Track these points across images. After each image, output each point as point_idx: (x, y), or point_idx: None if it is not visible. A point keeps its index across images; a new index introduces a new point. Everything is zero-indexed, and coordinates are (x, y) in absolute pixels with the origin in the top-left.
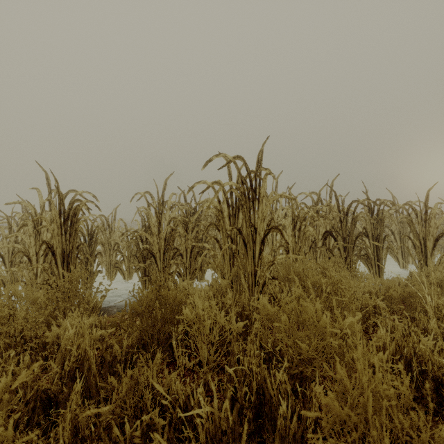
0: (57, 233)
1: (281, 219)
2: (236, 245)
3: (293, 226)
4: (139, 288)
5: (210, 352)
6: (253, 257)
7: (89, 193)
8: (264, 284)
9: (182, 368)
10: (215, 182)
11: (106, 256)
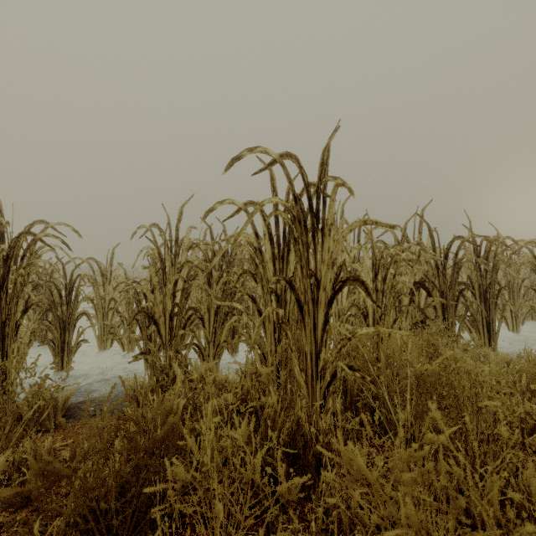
0: None
1: (350, 264)
2: (285, 305)
3: (373, 275)
4: (63, 421)
5: None
6: (314, 329)
7: (68, 226)
8: (334, 376)
9: None
10: (250, 203)
11: (98, 317)
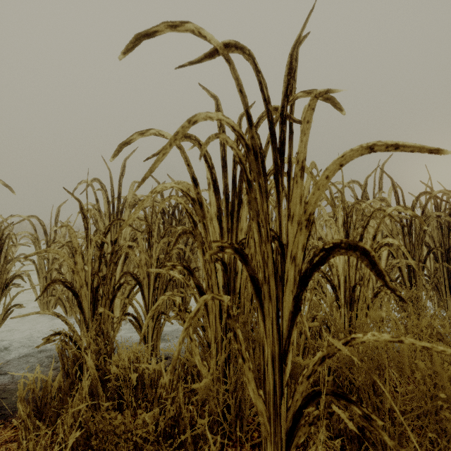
0: None
1: None
2: (235, 277)
3: (344, 235)
4: None
5: None
6: (277, 319)
7: None
8: (310, 398)
9: None
10: (185, 136)
11: (39, 278)
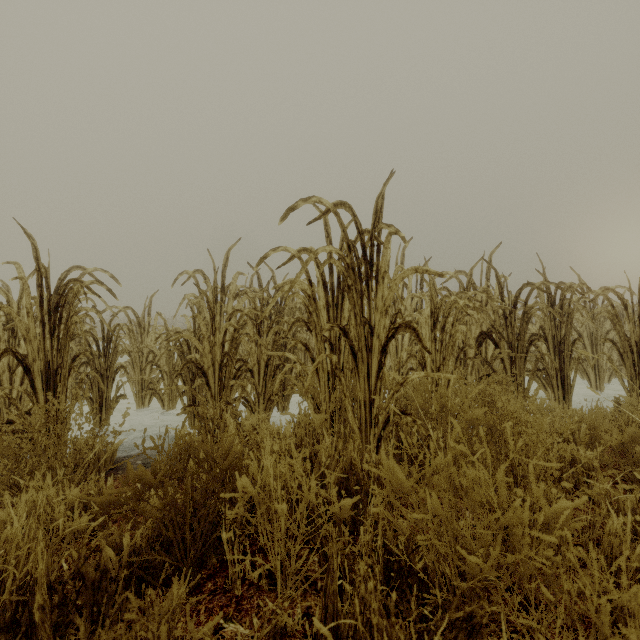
0: (36, 335)
1: (410, 313)
2: (339, 355)
3: (432, 324)
4: (152, 439)
5: (290, 555)
6: (368, 376)
7: (105, 272)
8: (387, 422)
9: (239, 583)
10: (303, 250)
11: (135, 371)
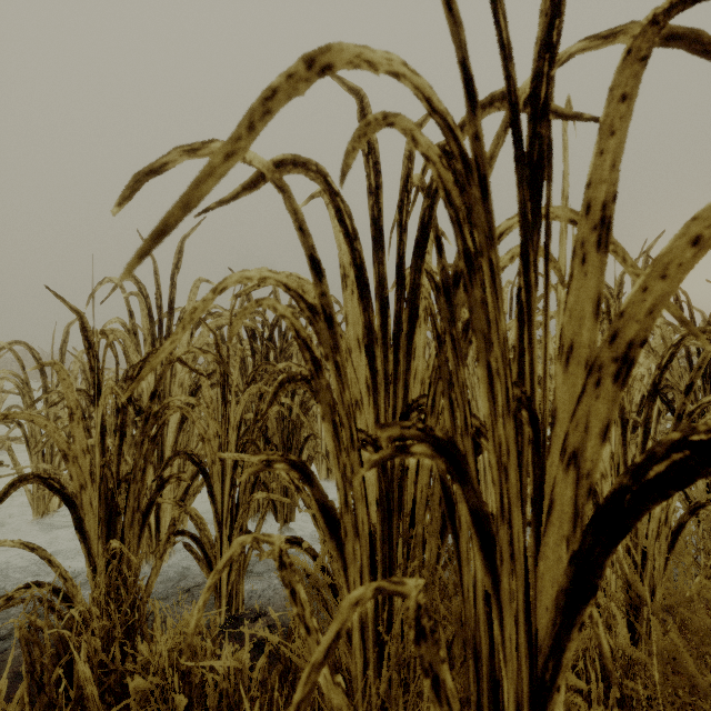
0: None
1: None
2: (403, 479)
3: None
4: None
5: None
6: (526, 606)
7: None
8: None
9: None
10: (293, 162)
11: (31, 453)
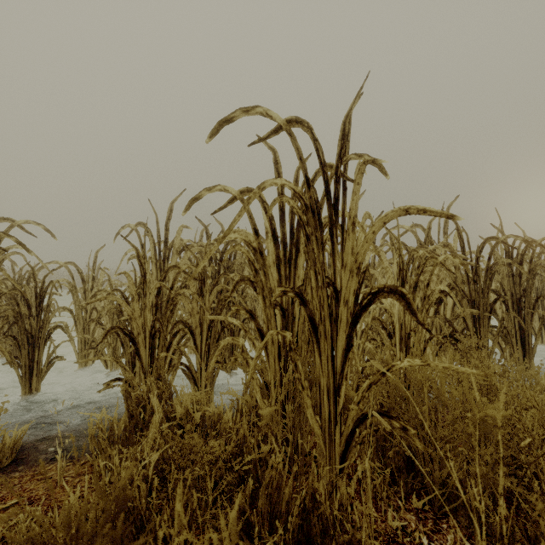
0: None
1: None
2: (293, 322)
3: (400, 282)
4: None
5: None
6: (332, 356)
7: (38, 225)
8: (360, 421)
9: None
10: (247, 190)
11: (77, 329)
